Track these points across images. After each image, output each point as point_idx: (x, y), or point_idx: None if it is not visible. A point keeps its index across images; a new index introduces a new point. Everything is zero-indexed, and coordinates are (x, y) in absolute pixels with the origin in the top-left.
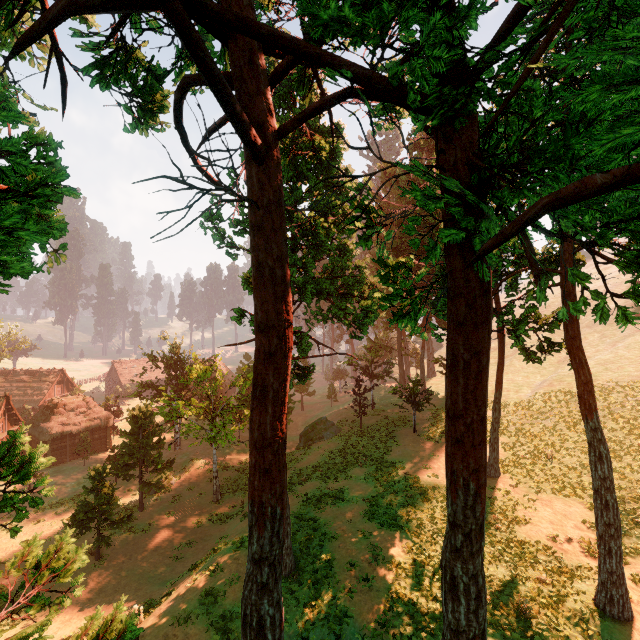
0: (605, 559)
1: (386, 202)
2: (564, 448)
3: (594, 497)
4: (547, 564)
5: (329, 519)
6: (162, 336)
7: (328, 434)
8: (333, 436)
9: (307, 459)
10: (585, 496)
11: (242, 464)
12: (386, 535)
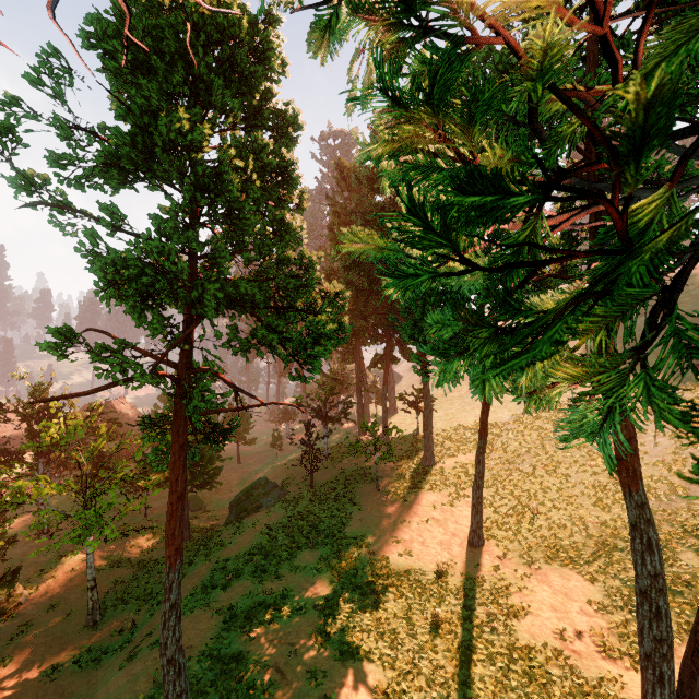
0: (655, 689)
1: (343, 207)
2: (548, 499)
3: (639, 600)
4: (564, 683)
5: (262, 653)
6: (15, 374)
7: (269, 501)
8: (275, 503)
9: (237, 542)
10: (582, 563)
11: (145, 553)
12: (348, 672)
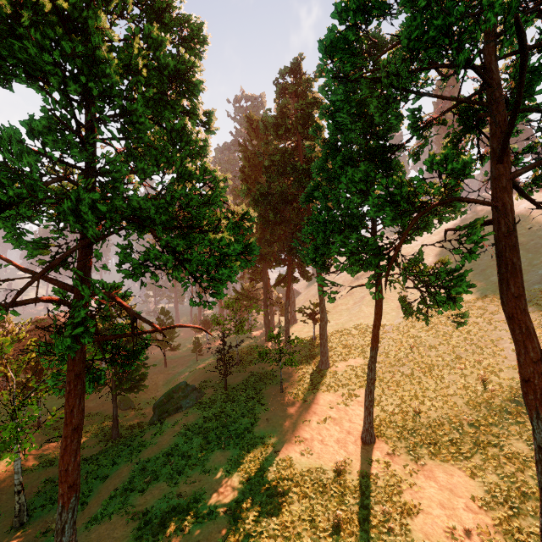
0: None
1: (252, 153)
2: (427, 398)
3: None
4: None
5: None
6: None
7: (187, 402)
8: (193, 404)
9: (158, 442)
10: (461, 458)
11: None
12: None
